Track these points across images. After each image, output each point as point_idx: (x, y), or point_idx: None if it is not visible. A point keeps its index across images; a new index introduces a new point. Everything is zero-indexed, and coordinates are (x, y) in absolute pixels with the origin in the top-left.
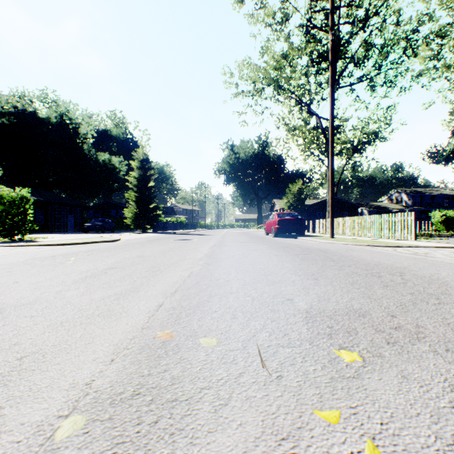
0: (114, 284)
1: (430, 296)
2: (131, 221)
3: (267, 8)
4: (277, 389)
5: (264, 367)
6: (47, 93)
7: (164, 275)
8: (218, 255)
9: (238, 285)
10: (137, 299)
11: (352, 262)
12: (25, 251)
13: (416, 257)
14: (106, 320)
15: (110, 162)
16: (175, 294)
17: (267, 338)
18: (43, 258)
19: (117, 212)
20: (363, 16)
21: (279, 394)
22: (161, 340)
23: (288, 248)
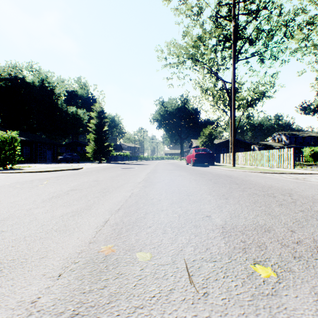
0: (73, 202)
1: (317, 213)
2: (91, 155)
3: (187, 4)
4: (205, 308)
5: (192, 283)
6: (32, 64)
7: (111, 195)
8: (153, 179)
9: (167, 204)
10: (88, 215)
11: (251, 185)
12: (12, 176)
13: (298, 181)
14: (61, 235)
15: (76, 113)
16: (119, 212)
17: (193, 253)
18: (24, 182)
19: (81, 148)
20: (255, 9)
21: (207, 315)
22: (104, 254)
23: (203, 174)
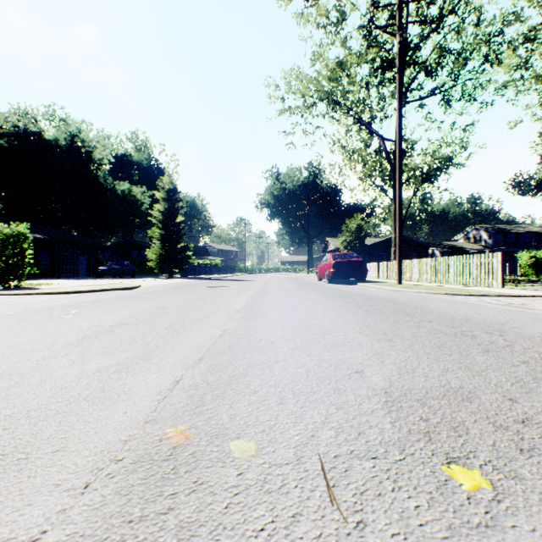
0: (119, 347)
1: None
2: (155, 264)
3: (319, 5)
4: None
5: (334, 501)
6: (54, 110)
7: (188, 334)
8: (260, 306)
9: (287, 349)
10: (146, 370)
11: (431, 315)
12: (18, 301)
13: (512, 309)
14: (95, 406)
15: (130, 193)
16: (200, 364)
17: (333, 441)
18: (37, 311)
19: (139, 253)
20: (436, 15)
21: None
22: (170, 444)
23: (347, 297)
